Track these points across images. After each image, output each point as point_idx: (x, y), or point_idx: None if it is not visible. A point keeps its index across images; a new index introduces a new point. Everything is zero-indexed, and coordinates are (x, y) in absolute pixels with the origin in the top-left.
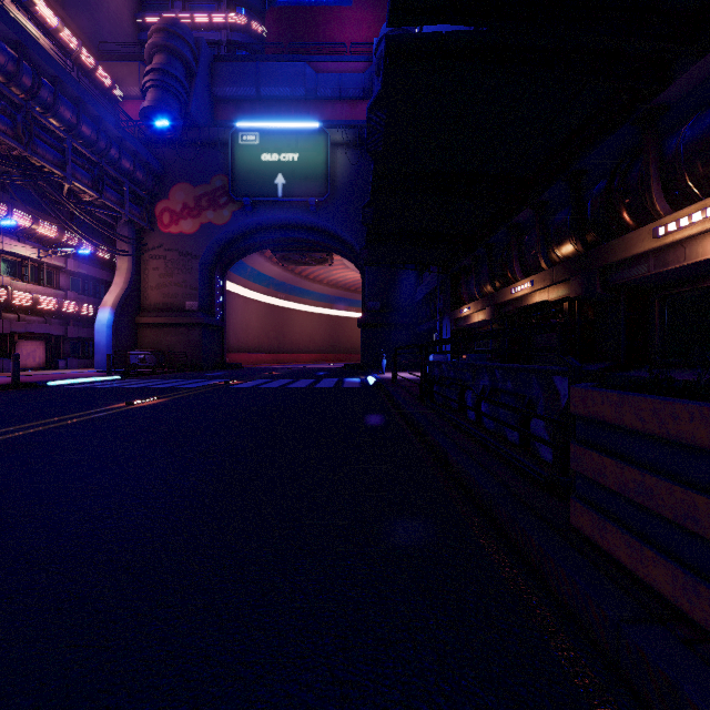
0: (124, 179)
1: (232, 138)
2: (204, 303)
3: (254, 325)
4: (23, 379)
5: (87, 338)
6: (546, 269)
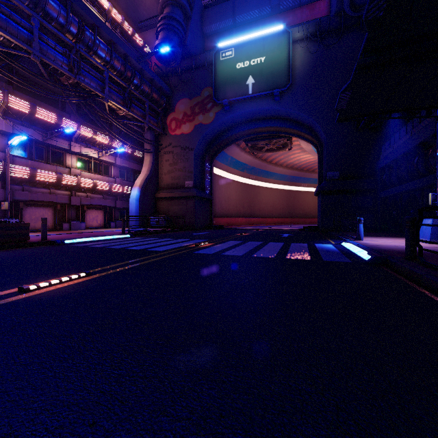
0: (145, 99)
1: (215, 57)
2: (197, 182)
3: (233, 198)
4: (59, 237)
5: (129, 208)
6: None
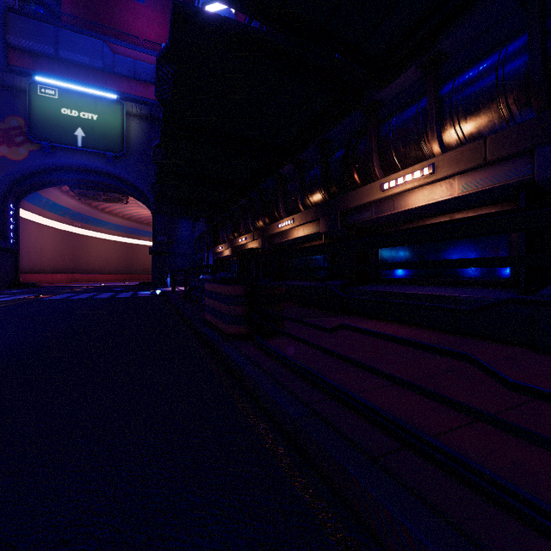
0: None
1: (30, 87)
2: None
3: (49, 249)
4: None
5: None
6: (253, 231)
